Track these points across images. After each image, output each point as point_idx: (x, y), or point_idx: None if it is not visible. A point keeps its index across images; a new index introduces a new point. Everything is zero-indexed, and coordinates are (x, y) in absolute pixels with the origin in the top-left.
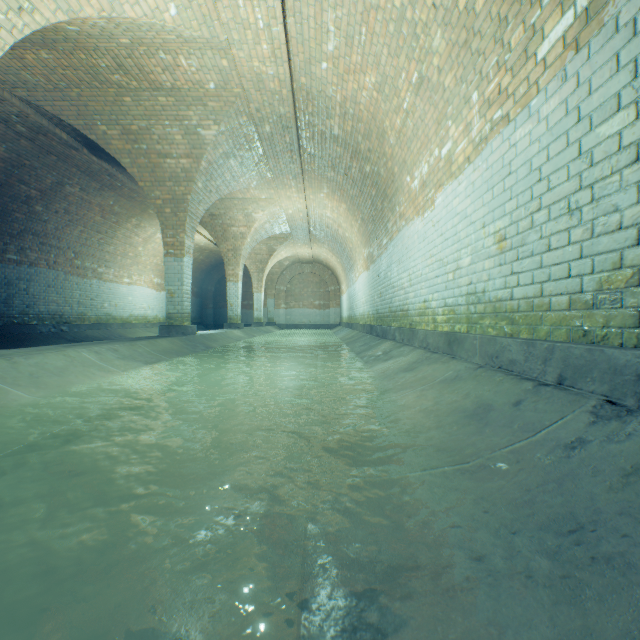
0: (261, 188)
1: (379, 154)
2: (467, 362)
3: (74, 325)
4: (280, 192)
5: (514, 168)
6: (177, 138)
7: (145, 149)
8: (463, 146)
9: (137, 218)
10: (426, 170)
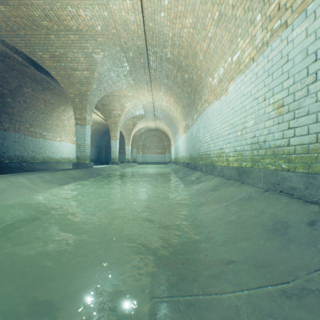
0: (128, 89)
1: (193, 67)
2: (254, 186)
3: (29, 162)
4: (138, 91)
5: (291, 57)
6: (81, 59)
7: (64, 66)
8: (249, 51)
9: (63, 106)
10: (222, 72)
